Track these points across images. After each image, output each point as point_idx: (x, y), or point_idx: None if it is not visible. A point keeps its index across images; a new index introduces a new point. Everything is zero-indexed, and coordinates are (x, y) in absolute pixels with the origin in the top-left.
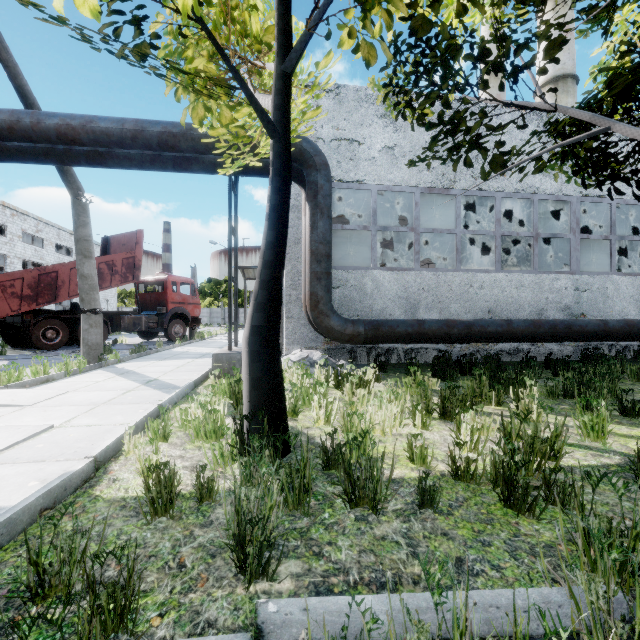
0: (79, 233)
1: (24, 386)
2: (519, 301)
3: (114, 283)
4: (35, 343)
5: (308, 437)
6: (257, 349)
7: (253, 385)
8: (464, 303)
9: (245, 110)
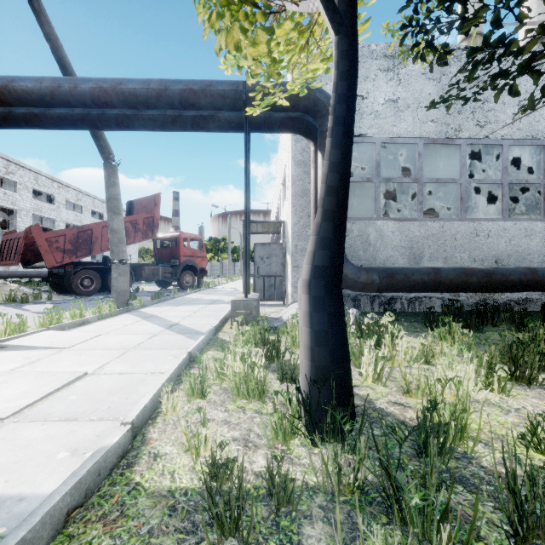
0: (110, 192)
1: (63, 328)
2: (528, 250)
3: (137, 239)
4: (75, 290)
5: (434, 425)
6: (321, 295)
7: (317, 340)
8: (469, 252)
9: (287, 25)
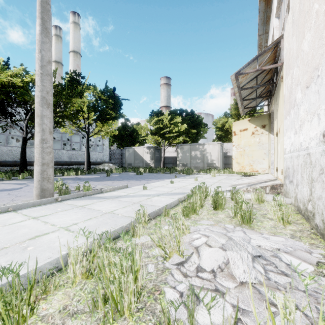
0: None
1: None
2: (30, 156)
3: None
4: None
5: None
6: None
7: None
8: (9, 156)
9: None
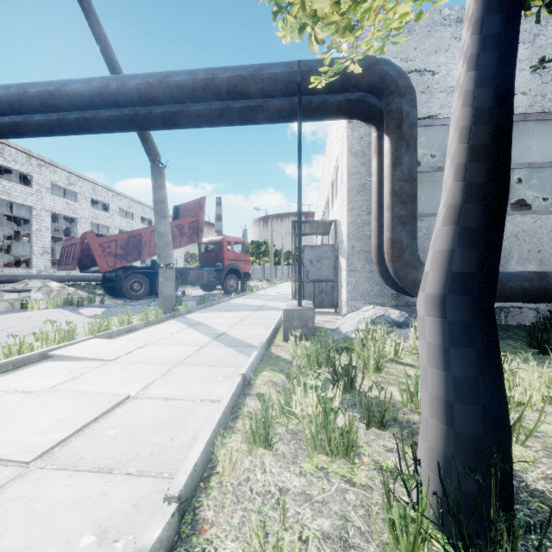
0: (157, 195)
1: (111, 336)
2: None
3: (183, 243)
4: (125, 294)
5: None
6: (465, 320)
7: (460, 393)
8: None
9: None
